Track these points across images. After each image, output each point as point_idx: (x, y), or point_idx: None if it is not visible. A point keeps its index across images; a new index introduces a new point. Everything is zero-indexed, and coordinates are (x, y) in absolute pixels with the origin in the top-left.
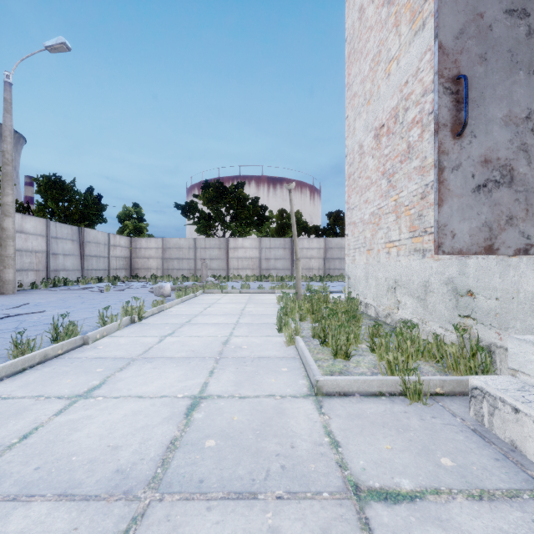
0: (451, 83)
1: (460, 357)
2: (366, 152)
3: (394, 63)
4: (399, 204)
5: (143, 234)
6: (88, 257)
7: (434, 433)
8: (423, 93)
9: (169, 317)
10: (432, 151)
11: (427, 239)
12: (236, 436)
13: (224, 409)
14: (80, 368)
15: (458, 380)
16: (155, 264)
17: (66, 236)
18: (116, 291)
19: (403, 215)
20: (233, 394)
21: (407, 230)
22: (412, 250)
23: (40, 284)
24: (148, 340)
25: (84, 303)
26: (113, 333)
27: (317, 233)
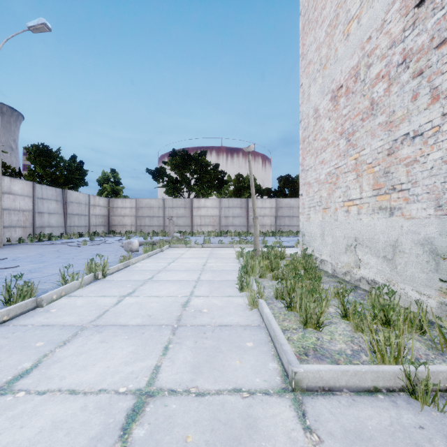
0: None
1: None
2: (322, 115)
3: (354, 23)
4: (360, 163)
5: (120, 195)
6: (71, 215)
7: None
8: (390, 45)
9: (133, 273)
10: (403, 104)
11: (396, 196)
12: None
13: (176, 418)
14: (19, 341)
15: None
16: (130, 221)
17: (51, 197)
18: (92, 246)
19: (365, 173)
20: (188, 387)
21: (370, 188)
22: (376, 208)
23: (27, 239)
24: (105, 300)
25: (59, 257)
26: (73, 292)
27: (269, 194)
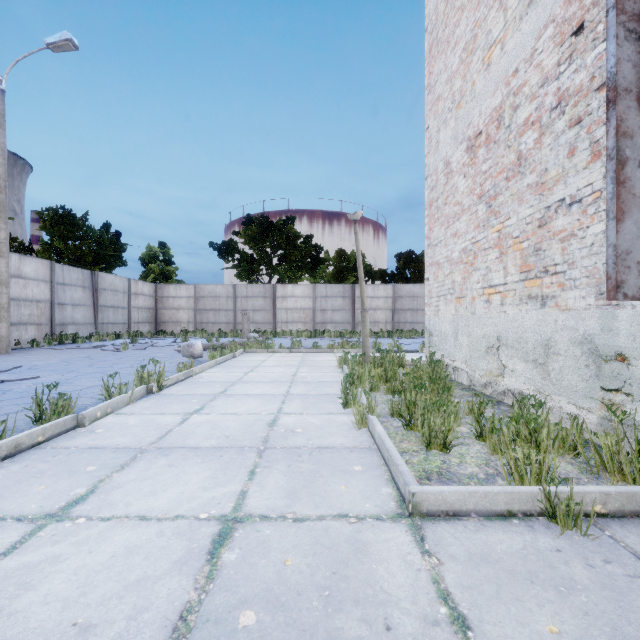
0: (638, 23)
1: (617, 452)
2: (455, 170)
3: (496, 49)
4: (504, 236)
5: (172, 279)
6: (104, 308)
7: (620, 596)
8: (542, 83)
9: (199, 385)
10: (557, 160)
11: (549, 281)
12: (291, 603)
13: (271, 543)
14: (64, 465)
15: (629, 494)
16: (186, 316)
17: (75, 282)
18: (135, 350)
19: (510, 250)
20: (284, 513)
21: (517, 270)
22: (525, 297)
23: (42, 341)
24: (166, 419)
25: (92, 366)
26: (122, 409)
27: (383, 278)
